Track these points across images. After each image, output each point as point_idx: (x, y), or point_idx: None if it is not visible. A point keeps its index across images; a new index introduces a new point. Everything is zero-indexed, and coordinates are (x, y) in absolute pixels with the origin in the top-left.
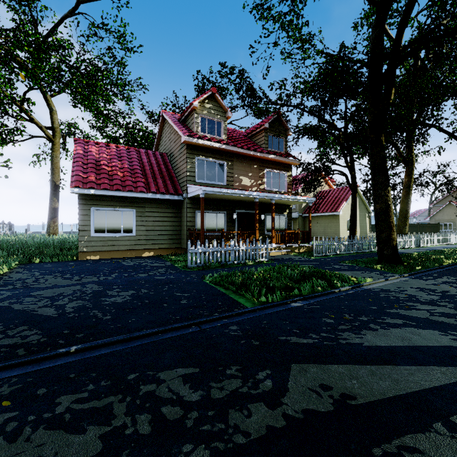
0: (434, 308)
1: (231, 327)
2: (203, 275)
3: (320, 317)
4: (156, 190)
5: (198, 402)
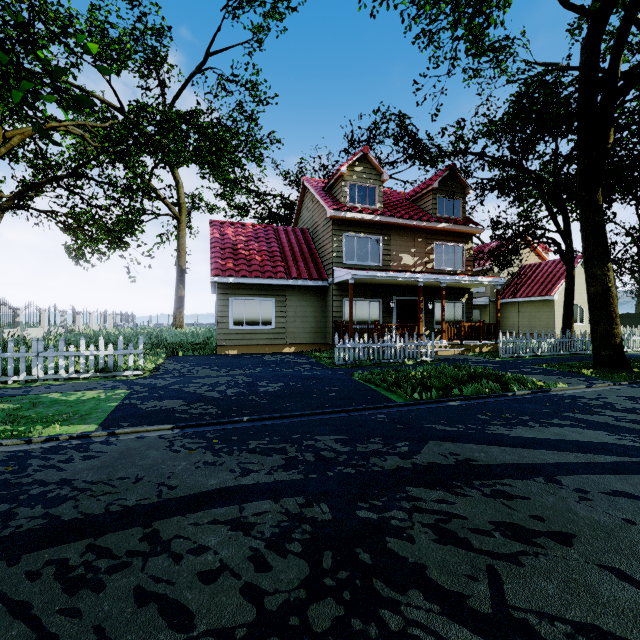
0: (626, 415)
1: (379, 415)
2: (352, 372)
3: (475, 414)
4: (298, 275)
5: (347, 452)
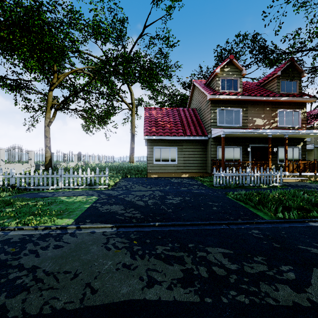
0: None
1: (253, 230)
2: (225, 192)
3: None
4: (190, 134)
5: (236, 270)
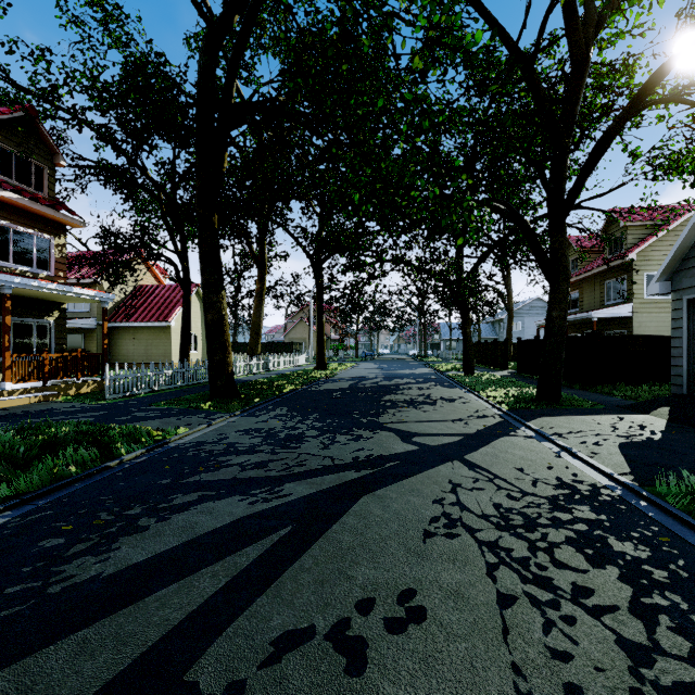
0: (250, 458)
1: None
2: None
3: (35, 541)
4: None
5: None
